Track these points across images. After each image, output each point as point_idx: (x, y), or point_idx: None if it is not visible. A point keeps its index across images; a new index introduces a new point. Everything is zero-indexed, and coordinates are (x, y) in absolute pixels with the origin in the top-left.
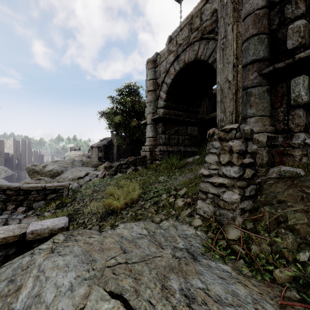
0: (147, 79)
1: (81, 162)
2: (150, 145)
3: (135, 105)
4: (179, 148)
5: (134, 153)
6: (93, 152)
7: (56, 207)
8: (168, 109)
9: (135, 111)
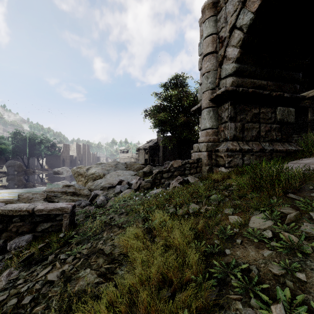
0: (203, 37)
1: (125, 164)
2: (207, 141)
3: (182, 100)
4: (261, 145)
5: (181, 155)
6: (139, 154)
7: (24, 263)
8: (241, 77)
9: (182, 106)
